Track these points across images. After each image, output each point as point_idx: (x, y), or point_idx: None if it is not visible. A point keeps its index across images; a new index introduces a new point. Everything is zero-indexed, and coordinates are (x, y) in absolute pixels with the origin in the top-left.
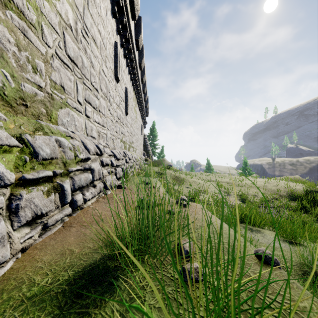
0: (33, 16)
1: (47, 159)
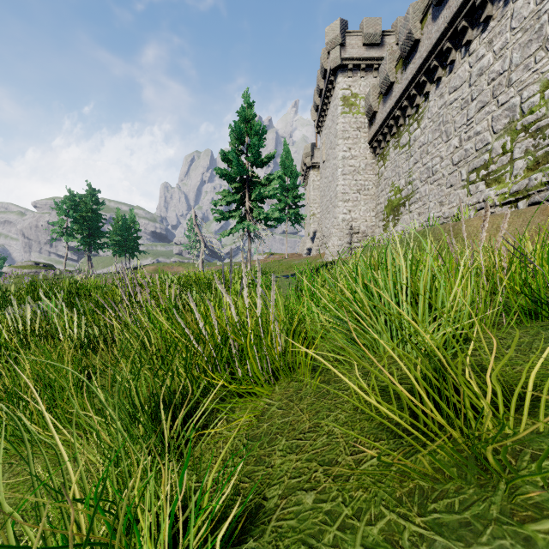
0: (543, 111)
1: (514, 193)
